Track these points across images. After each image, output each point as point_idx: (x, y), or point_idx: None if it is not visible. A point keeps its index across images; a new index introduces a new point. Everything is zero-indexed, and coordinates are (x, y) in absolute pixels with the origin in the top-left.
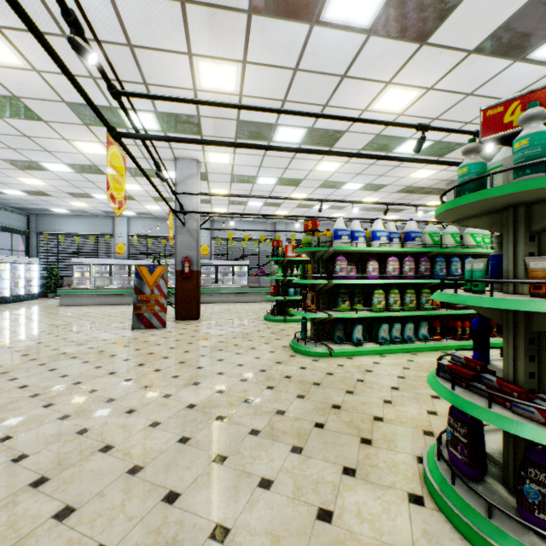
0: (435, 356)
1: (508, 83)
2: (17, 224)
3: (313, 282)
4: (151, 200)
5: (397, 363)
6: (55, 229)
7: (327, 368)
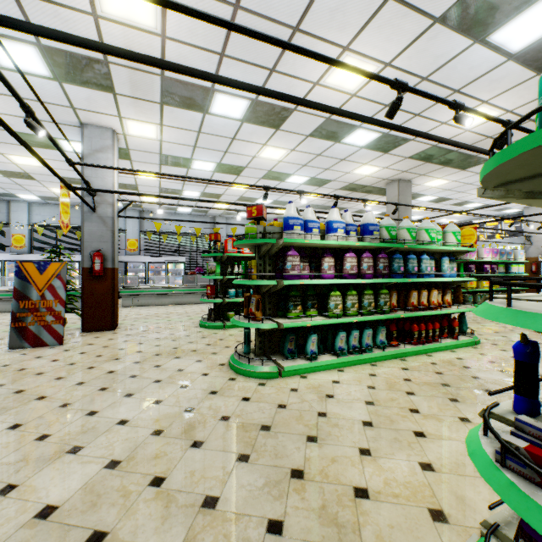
0: (396, 366)
1: (463, 70)
2: None
3: (259, 283)
4: (57, 180)
5: (360, 379)
6: None
7: (277, 396)
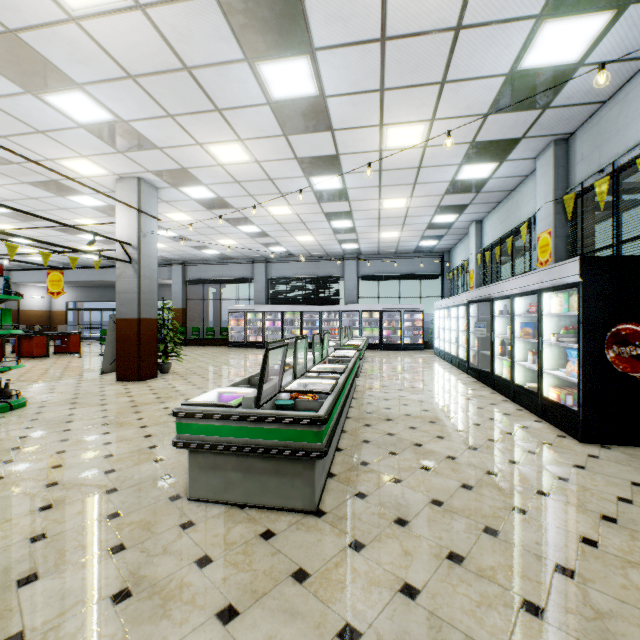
0: None
1: None
2: (425, 269)
3: None
4: (341, 203)
5: None
6: (454, 266)
7: None
